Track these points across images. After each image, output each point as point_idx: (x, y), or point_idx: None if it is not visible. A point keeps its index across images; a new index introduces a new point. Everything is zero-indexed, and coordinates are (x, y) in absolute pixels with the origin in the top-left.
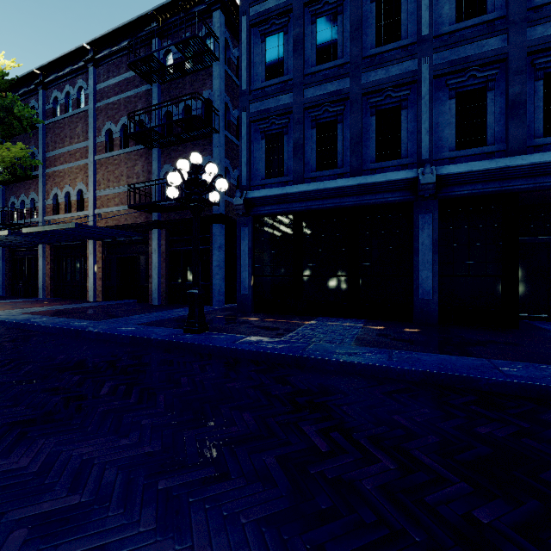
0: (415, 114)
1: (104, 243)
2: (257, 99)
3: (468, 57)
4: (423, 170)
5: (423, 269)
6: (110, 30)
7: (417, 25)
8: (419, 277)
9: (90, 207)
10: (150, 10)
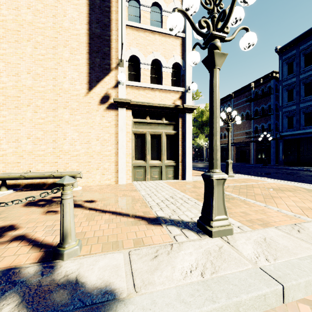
0: None
1: (235, 146)
2: (284, 108)
3: None
4: None
5: None
6: (238, 89)
7: None
8: None
9: (232, 137)
10: (250, 83)
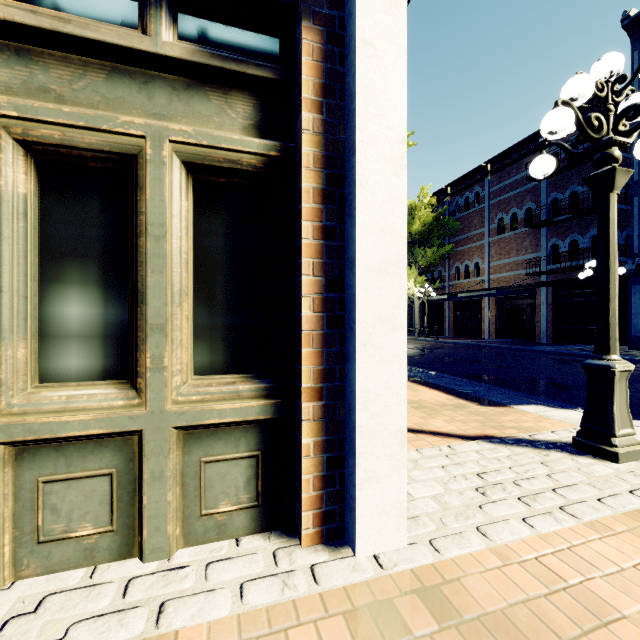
0: None
1: (495, 298)
2: None
3: None
4: None
5: None
6: (504, 151)
7: None
8: None
9: (486, 274)
10: (539, 130)
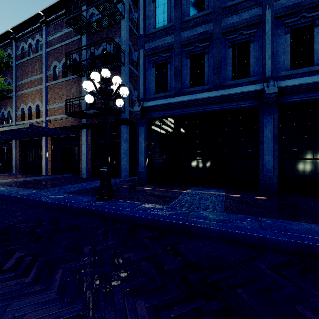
0: (260, 45)
1: (52, 138)
2: (150, 40)
3: (300, 2)
4: (267, 83)
5: (266, 154)
6: (55, 2)
7: None
8: (263, 160)
9: (44, 116)
10: None
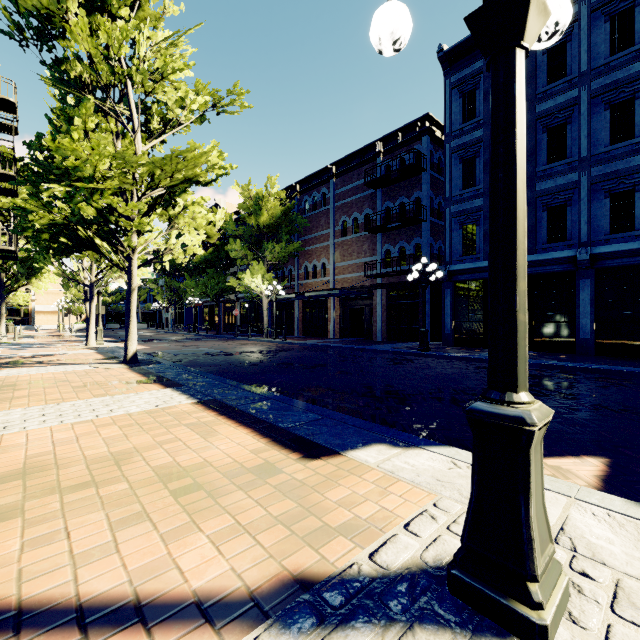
0: (577, 209)
1: (340, 298)
2: (457, 203)
3: (618, 170)
4: (579, 251)
5: (583, 318)
6: (347, 156)
7: (578, 150)
8: (580, 323)
9: (331, 275)
10: (376, 141)
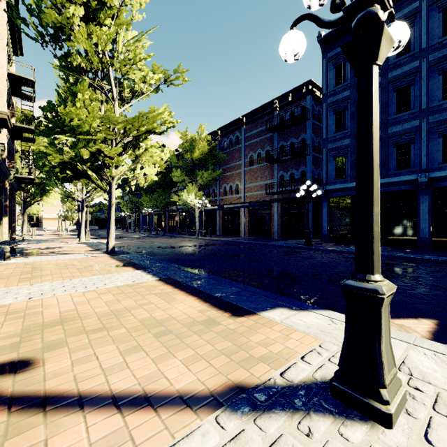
0: (419, 146)
1: (248, 209)
2: (331, 142)
3: None
4: (420, 175)
5: (423, 223)
6: (253, 110)
7: (419, 104)
8: (421, 226)
9: (242, 193)
10: (273, 99)
